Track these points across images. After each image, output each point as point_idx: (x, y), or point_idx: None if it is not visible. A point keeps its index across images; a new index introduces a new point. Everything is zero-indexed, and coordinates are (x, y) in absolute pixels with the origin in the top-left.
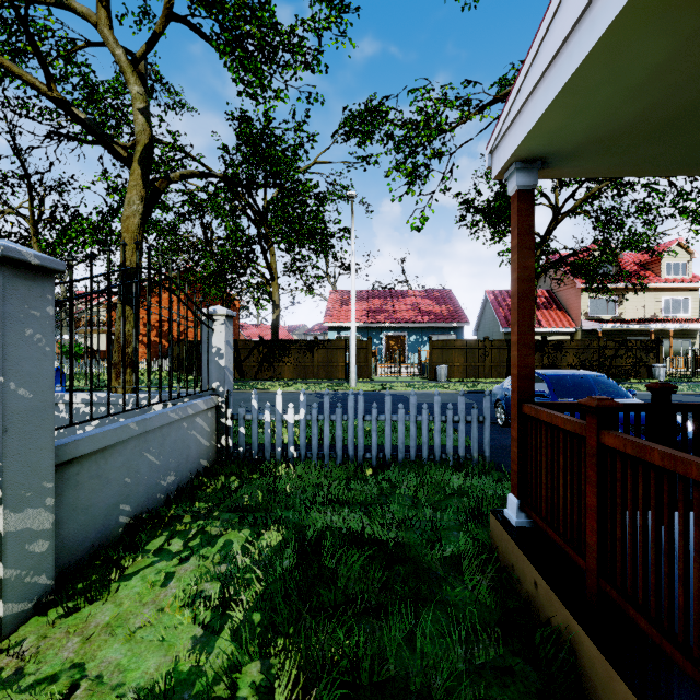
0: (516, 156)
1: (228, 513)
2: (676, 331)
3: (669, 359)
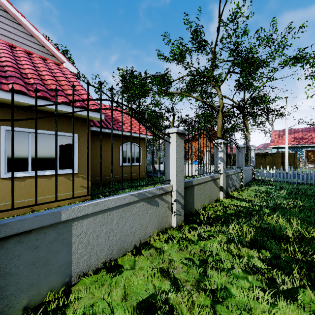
0: None
1: (262, 185)
2: None
3: None
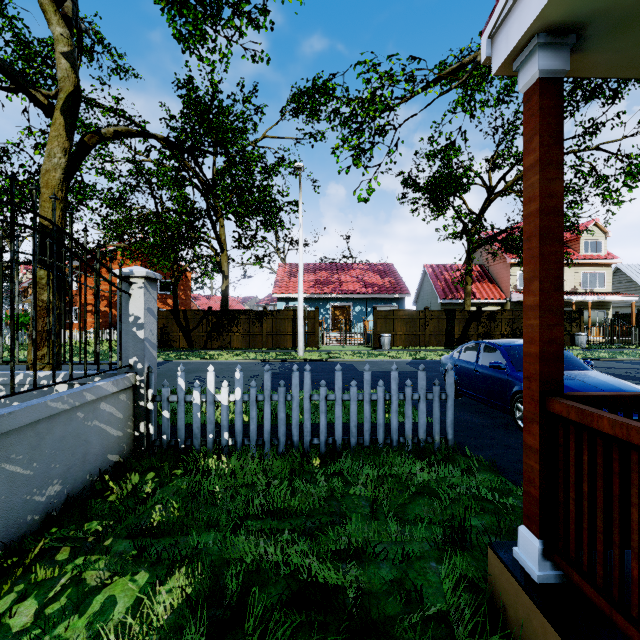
0: (543, 20)
1: (125, 540)
2: (593, 303)
3: (590, 328)
